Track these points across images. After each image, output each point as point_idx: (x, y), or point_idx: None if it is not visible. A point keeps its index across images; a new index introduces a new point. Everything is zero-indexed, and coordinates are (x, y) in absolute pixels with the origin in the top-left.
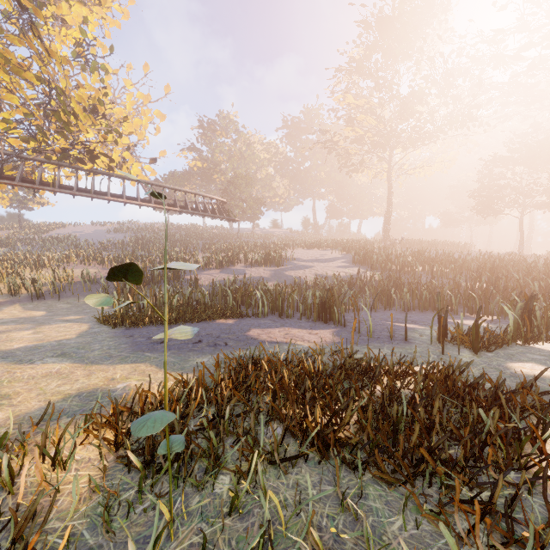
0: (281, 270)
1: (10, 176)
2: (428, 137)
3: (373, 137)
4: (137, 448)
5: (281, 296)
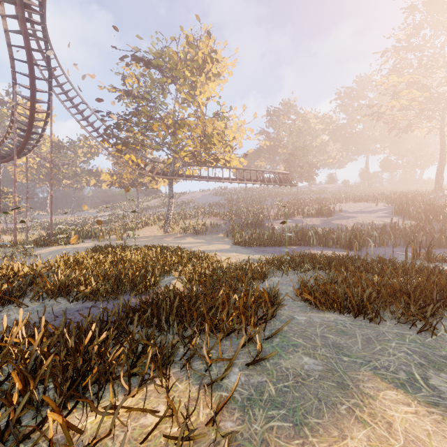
0: (329, 220)
1: (181, 175)
2: None
3: (420, 103)
4: (276, 263)
5: (324, 235)
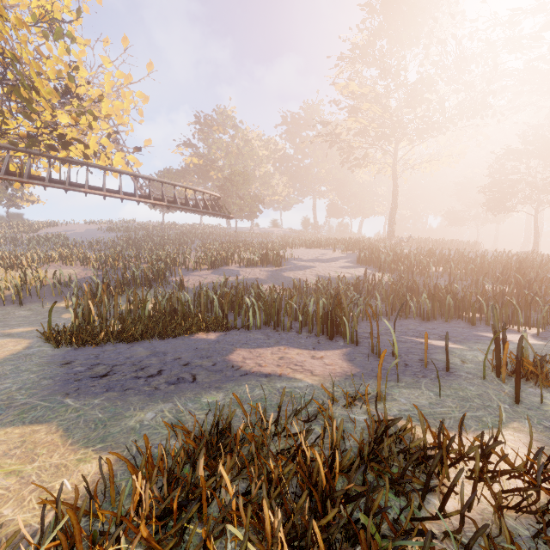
0: (279, 270)
1: None
2: (437, 128)
3: (378, 128)
4: None
5: (276, 302)
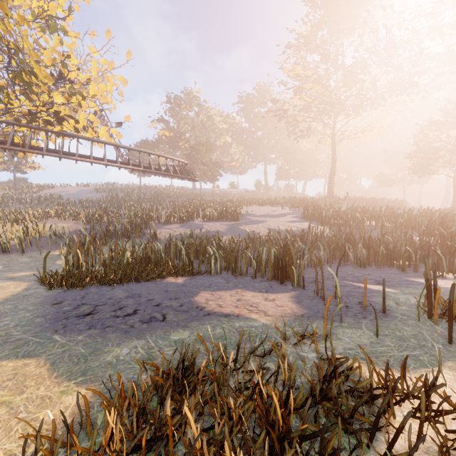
0: (236, 224)
1: None
2: (370, 104)
3: (319, 104)
4: None
5: (234, 252)
